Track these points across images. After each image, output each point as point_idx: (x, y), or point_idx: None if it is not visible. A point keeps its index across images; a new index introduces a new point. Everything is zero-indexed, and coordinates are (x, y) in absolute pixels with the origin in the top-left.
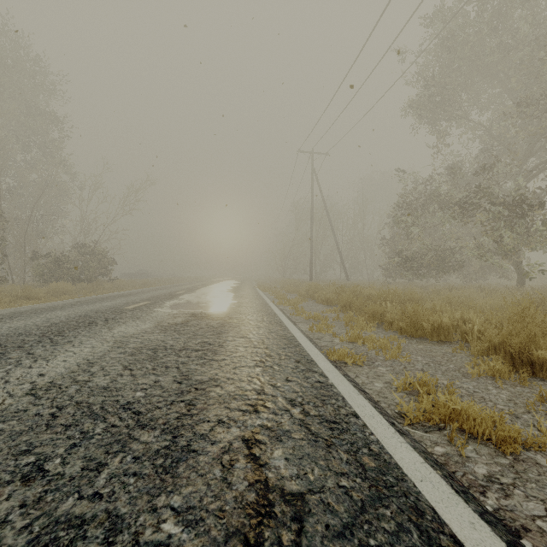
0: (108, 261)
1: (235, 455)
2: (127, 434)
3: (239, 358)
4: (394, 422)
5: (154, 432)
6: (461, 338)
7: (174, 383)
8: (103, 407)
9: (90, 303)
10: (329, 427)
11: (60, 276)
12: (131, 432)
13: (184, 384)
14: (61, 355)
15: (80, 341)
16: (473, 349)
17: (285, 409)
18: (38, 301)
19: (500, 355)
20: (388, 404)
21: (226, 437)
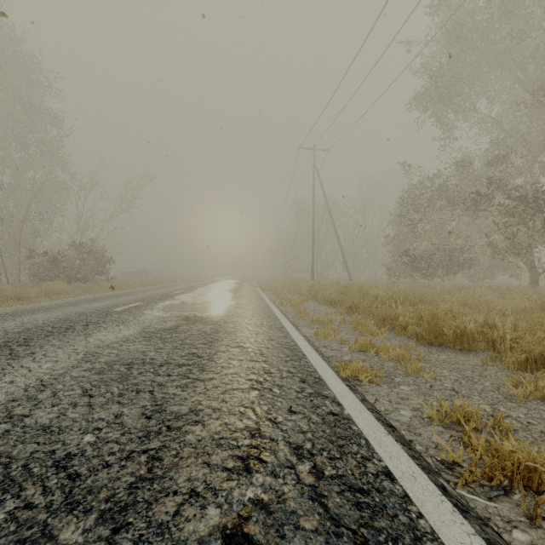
0: (106, 259)
1: None
2: (42, 525)
3: (231, 377)
4: (444, 484)
5: (86, 518)
6: (487, 346)
7: (141, 418)
8: (28, 464)
9: (78, 304)
10: (355, 502)
11: (55, 275)
12: (50, 519)
13: (154, 419)
14: (11, 374)
15: (45, 353)
16: (507, 361)
17: (289, 466)
18: (26, 301)
19: (543, 370)
20: (425, 446)
21: (198, 529)
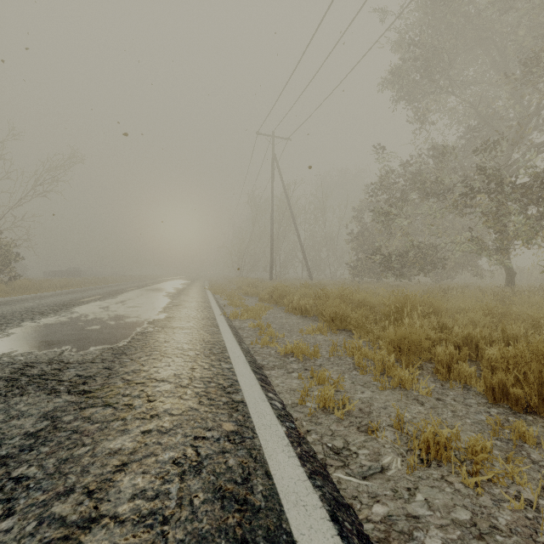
0: (5, 255)
1: None
2: None
3: None
4: None
5: None
6: None
7: None
8: None
9: None
10: None
11: None
12: None
13: None
14: None
15: None
16: None
17: None
18: None
19: None
20: None
21: None
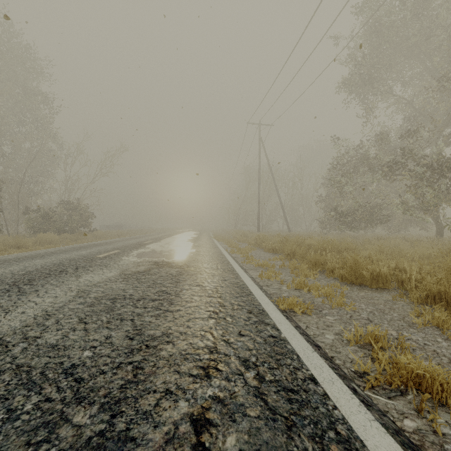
0: (89, 215)
1: (180, 447)
2: (60, 412)
3: (194, 309)
4: (355, 387)
5: (91, 408)
6: (397, 285)
7: (126, 339)
8: (44, 372)
9: (67, 252)
10: (287, 398)
11: (47, 228)
12: (65, 408)
13: (135, 340)
14: (22, 306)
15: (46, 290)
16: (412, 297)
17: (239, 373)
18: (25, 249)
19: (440, 304)
20: (343, 361)
21: (172, 415)
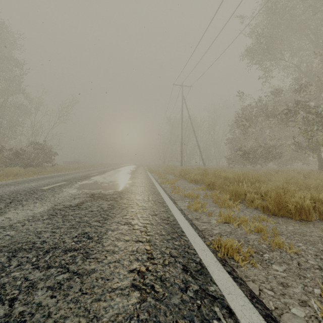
0: (51, 153)
1: None
2: None
3: (113, 267)
4: None
5: None
6: (319, 217)
7: None
8: None
9: (20, 184)
10: None
11: (16, 163)
12: None
13: None
14: None
15: None
16: None
17: None
18: None
19: None
20: None
21: None
